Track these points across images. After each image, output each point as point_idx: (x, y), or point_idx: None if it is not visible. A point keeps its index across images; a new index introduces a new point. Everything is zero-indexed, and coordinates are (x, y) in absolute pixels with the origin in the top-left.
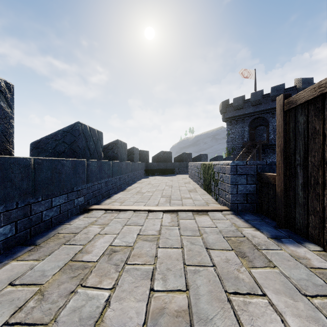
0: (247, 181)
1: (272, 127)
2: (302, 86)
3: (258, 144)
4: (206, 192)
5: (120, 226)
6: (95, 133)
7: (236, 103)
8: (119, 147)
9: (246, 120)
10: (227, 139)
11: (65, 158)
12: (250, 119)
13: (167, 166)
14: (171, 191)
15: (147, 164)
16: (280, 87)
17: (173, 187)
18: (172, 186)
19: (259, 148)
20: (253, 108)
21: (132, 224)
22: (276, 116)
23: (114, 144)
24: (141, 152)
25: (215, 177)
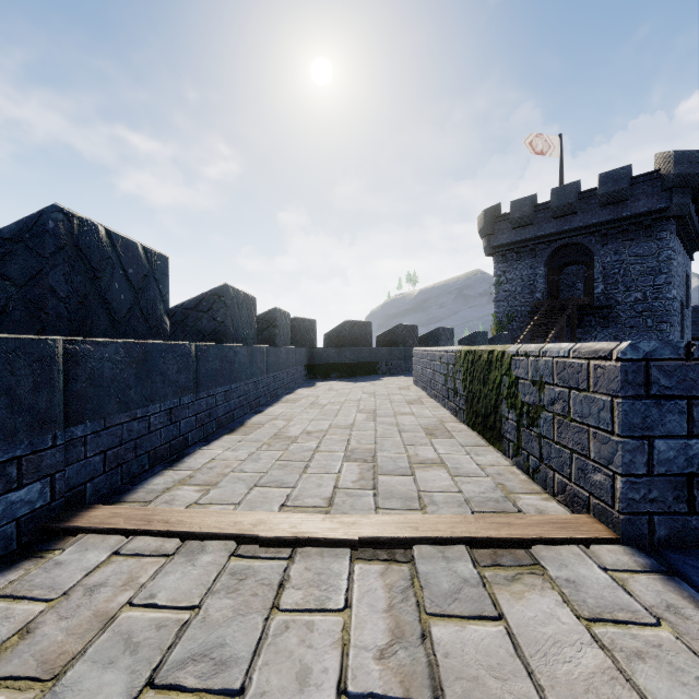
0: (691, 422)
1: (600, 267)
2: (675, 169)
3: (570, 306)
4: (480, 438)
5: (117, 697)
6: (137, 254)
7: (518, 212)
8: (231, 307)
9: (540, 252)
10: (496, 295)
11: (8, 332)
12: (548, 249)
13: (361, 356)
14: (374, 431)
15: (313, 351)
16: (621, 174)
17: (379, 417)
18: (377, 413)
19: (571, 316)
20: (557, 222)
21: (194, 660)
22: (610, 242)
23: (215, 298)
24: (298, 321)
25: (524, 397)
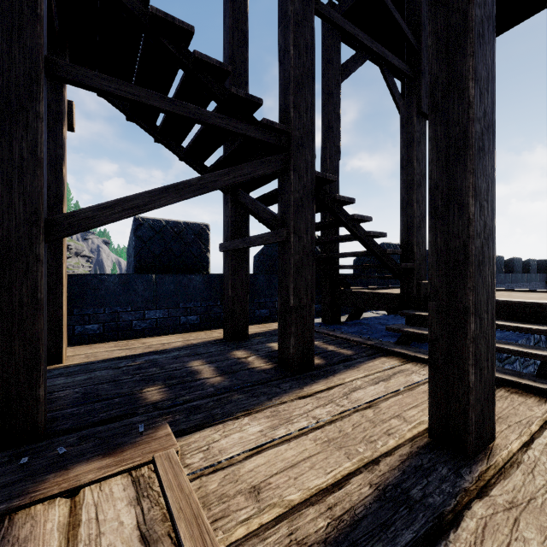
0: None
1: None
2: None
3: None
4: None
5: None
6: (500, 258)
7: None
8: (514, 263)
9: None
10: None
11: None
12: None
13: None
14: None
15: None
16: None
17: None
18: None
19: None
20: None
21: None
22: None
23: (509, 261)
24: (541, 261)
25: None
